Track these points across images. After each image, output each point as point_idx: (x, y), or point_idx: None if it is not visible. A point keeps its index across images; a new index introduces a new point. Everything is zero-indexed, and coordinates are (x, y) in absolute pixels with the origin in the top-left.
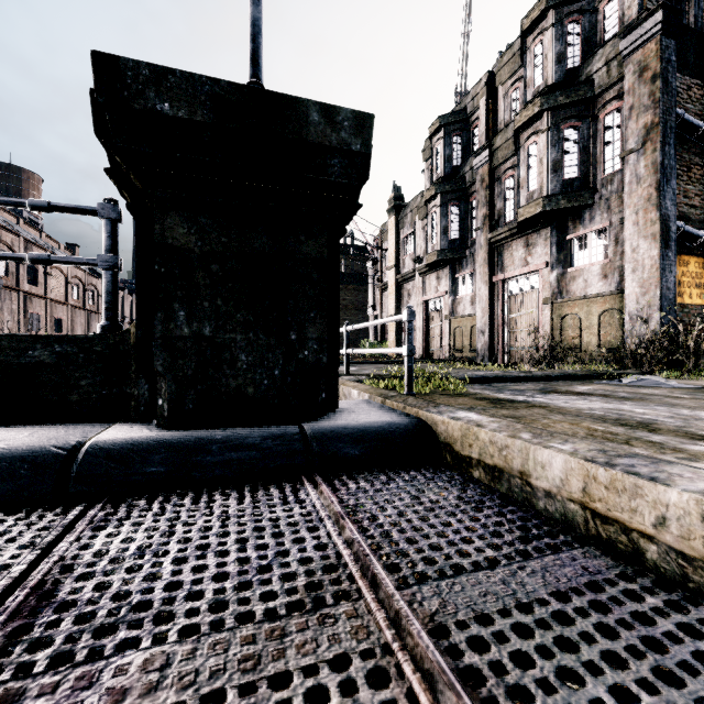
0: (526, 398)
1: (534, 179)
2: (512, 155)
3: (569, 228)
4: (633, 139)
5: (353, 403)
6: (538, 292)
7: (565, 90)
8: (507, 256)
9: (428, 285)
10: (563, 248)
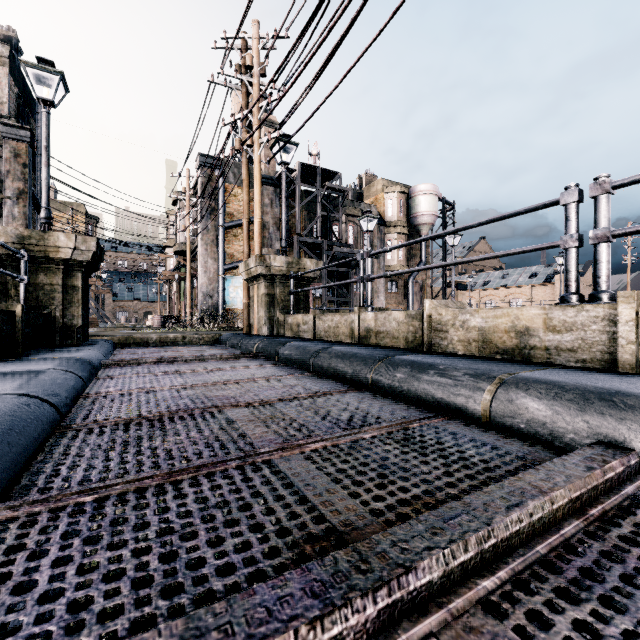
0: None
1: None
2: None
3: None
4: (10, 191)
5: None
6: None
7: None
8: None
9: None
10: None
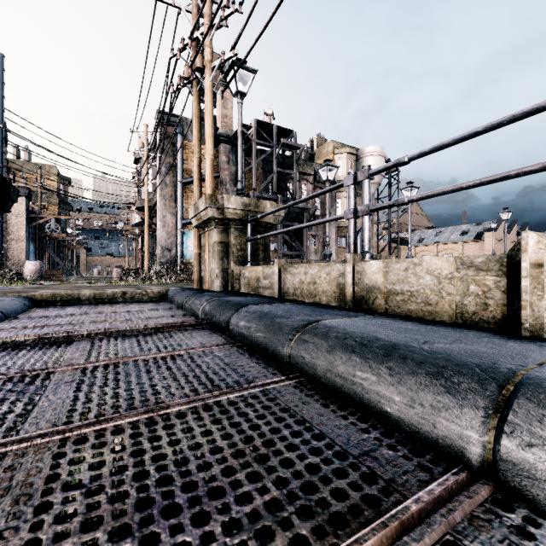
0: None
1: None
2: None
3: None
4: None
5: None
6: None
7: None
8: None
9: None
10: None
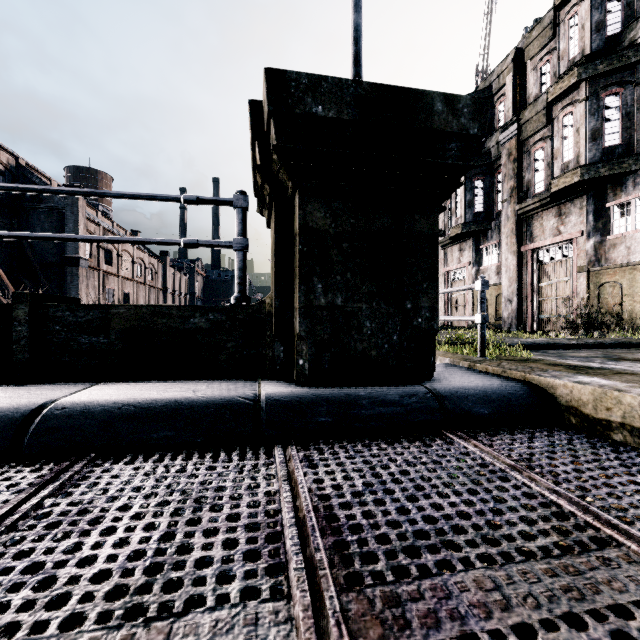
0: (601, 365)
1: (569, 149)
2: (542, 127)
3: (608, 195)
4: None
5: (441, 366)
6: (572, 260)
7: (606, 58)
8: (537, 226)
9: (450, 256)
10: (602, 215)
